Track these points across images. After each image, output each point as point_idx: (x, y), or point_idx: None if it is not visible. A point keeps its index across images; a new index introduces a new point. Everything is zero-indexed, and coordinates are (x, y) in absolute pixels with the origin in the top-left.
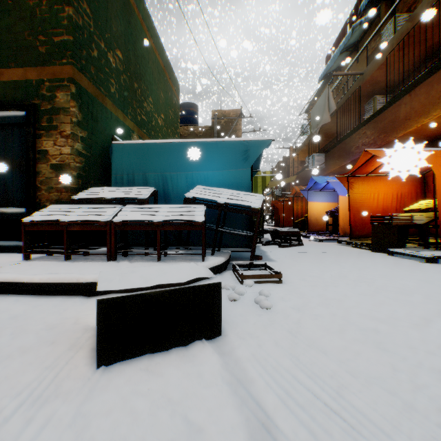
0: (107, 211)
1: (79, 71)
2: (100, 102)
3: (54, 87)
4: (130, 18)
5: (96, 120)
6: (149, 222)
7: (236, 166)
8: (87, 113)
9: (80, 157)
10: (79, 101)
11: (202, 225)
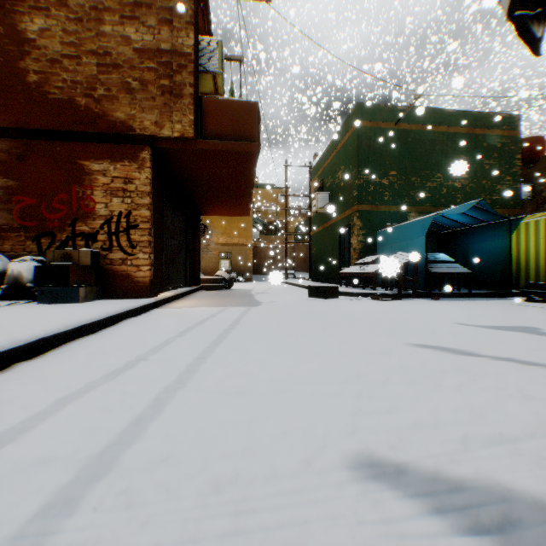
0: (357, 268)
1: (360, 204)
2: (375, 211)
3: (353, 215)
4: (406, 139)
5: (372, 221)
6: (359, 272)
7: (418, 236)
8: (366, 221)
9: (361, 243)
10: (360, 218)
11: (373, 274)
